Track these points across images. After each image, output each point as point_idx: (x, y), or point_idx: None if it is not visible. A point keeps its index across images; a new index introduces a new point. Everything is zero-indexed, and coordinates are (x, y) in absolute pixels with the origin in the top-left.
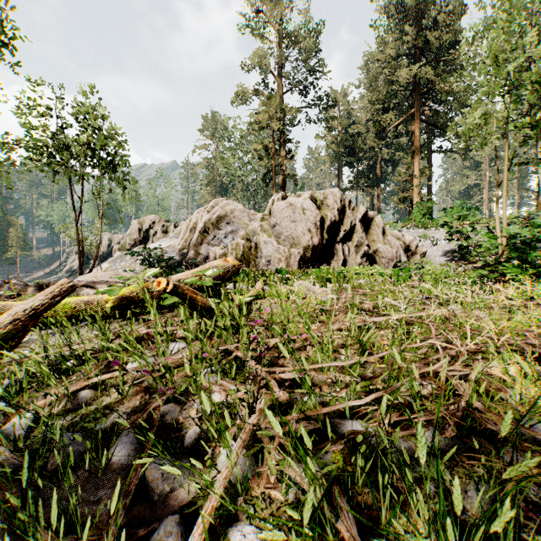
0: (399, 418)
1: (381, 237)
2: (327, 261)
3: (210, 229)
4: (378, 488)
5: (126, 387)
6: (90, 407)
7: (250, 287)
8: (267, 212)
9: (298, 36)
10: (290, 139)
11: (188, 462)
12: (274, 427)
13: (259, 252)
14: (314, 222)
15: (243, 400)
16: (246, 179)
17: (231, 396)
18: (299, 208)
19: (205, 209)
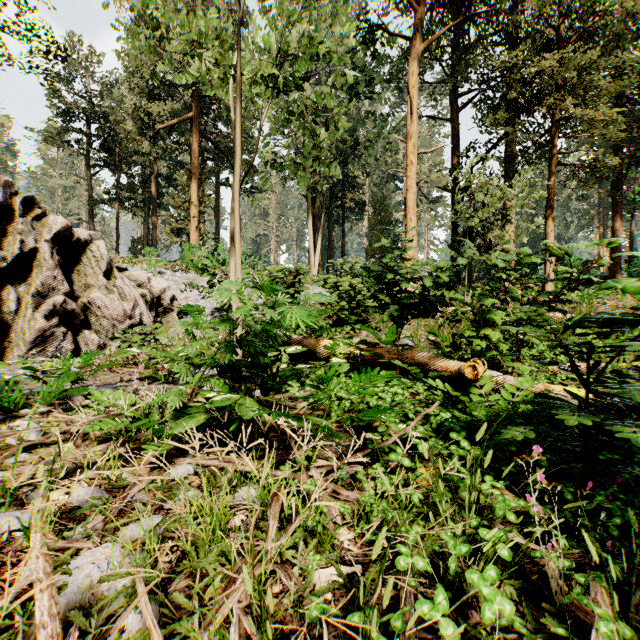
0: None
1: (103, 281)
2: None
3: None
4: None
5: None
6: None
7: None
8: None
9: None
10: None
11: None
12: None
13: None
14: None
15: None
16: None
17: None
18: None
19: None
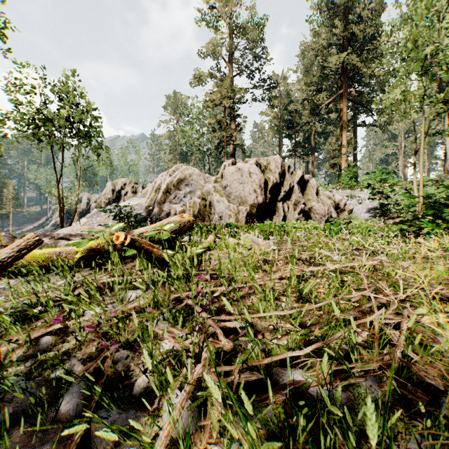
0: (337, 368)
1: (315, 197)
2: (270, 217)
3: (172, 190)
4: (319, 443)
5: (85, 333)
6: (49, 353)
7: (204, 239)
8: (219, 176)
9: (246, 29)
10: (239, 115)
11: (134, 414)
12: (213, 392)
13: (212, 209)
14: (258, 184)
15: (189, 351)
16: (202, 148)
17: (179, 344)
18: (246, 172)
19: (168, 173)
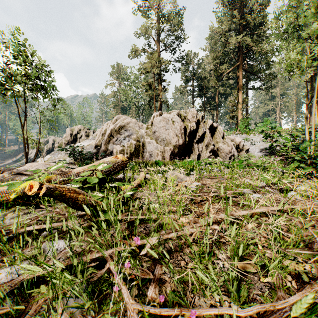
0: None
1: (221, 140)
2: (188, 155)
3: (115, 134)
4: None
5: None
6: None
7: (136, 176)
8: (150, 123)
9: (169, 16)
10: (164, 79)
11: None
12: None
13: (144, 149)
14: (179, 130)
15: None
16: (137, 104)
17: None
18: (170, 121)
19: (111, 121)
